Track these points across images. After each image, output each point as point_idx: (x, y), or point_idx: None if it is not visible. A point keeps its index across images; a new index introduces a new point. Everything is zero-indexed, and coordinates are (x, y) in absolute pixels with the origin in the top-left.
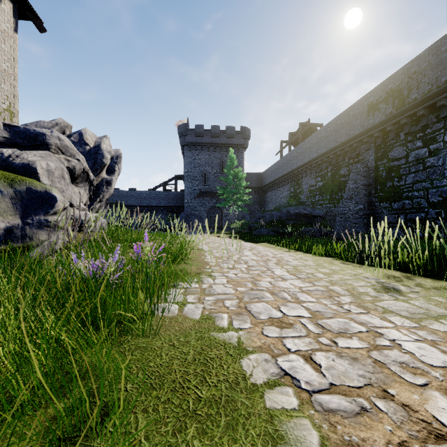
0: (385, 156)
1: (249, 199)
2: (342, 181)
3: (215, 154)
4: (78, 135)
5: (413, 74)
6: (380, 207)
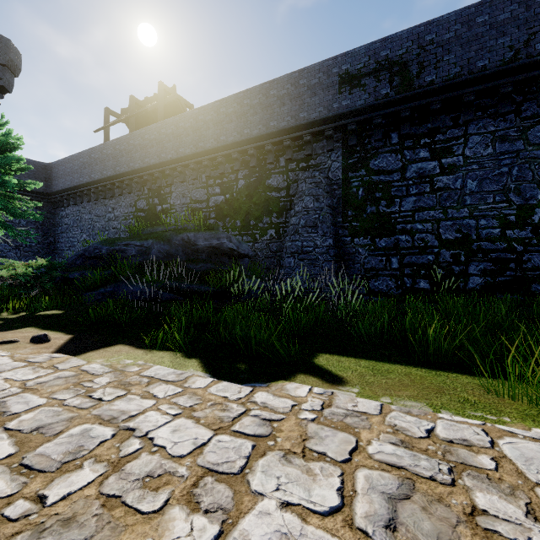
0: (364, 165)
1: None
2: (273, 198)
3: None
4: None
5: (428, 44)
6: (353, 245)
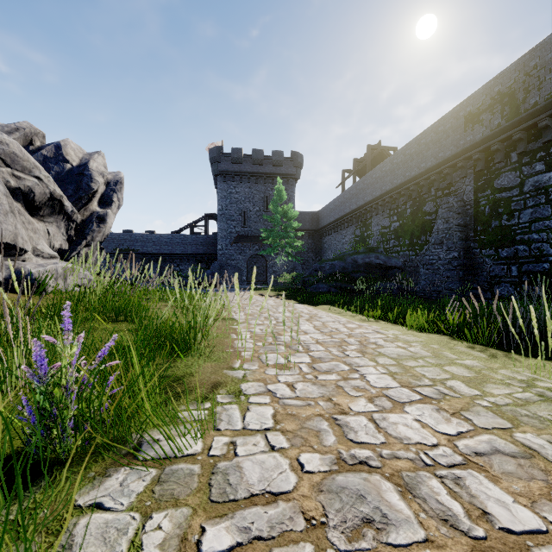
0: (489, 186)
1: (302, 245)
2: (427, 221)
3: (257, 187)
4: (54, 147)
5: (532, 69)
6: (481, 255)
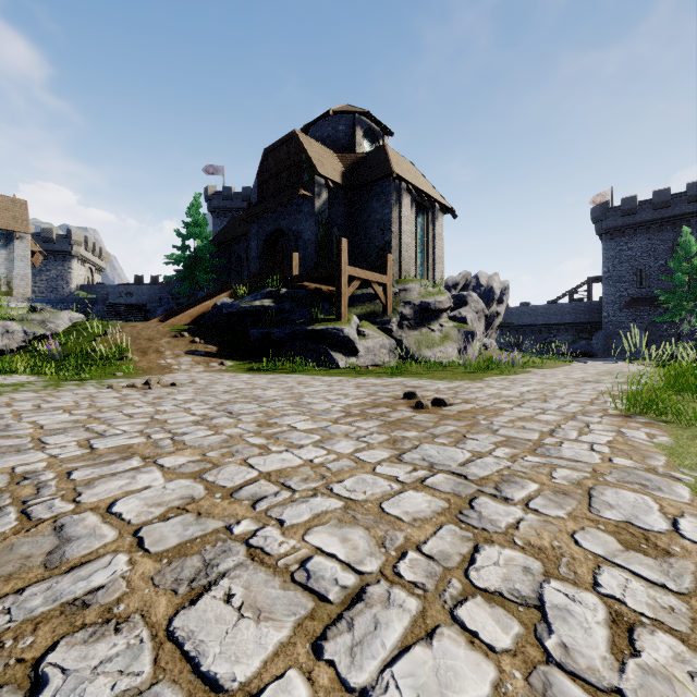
0: None
1: None
2: None
3: (662, 235)
4: (476, 279)
5: None
6: None
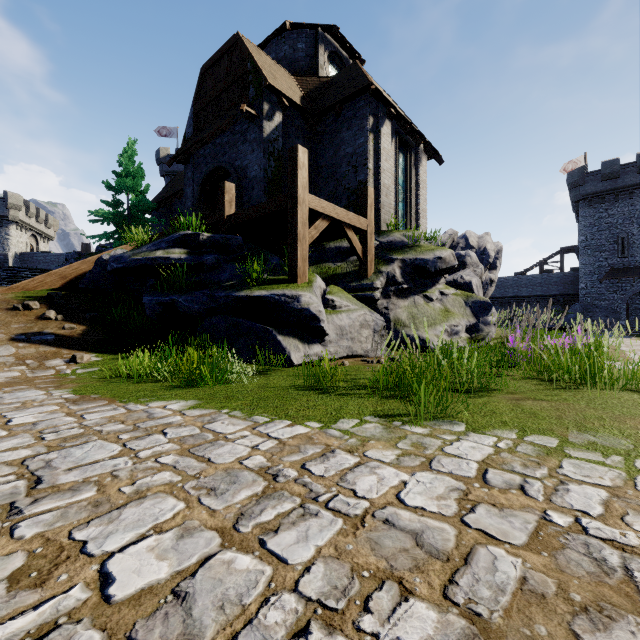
0: None
1: None
2: None
3: None
4: (464, 240)
5: None
6: None
